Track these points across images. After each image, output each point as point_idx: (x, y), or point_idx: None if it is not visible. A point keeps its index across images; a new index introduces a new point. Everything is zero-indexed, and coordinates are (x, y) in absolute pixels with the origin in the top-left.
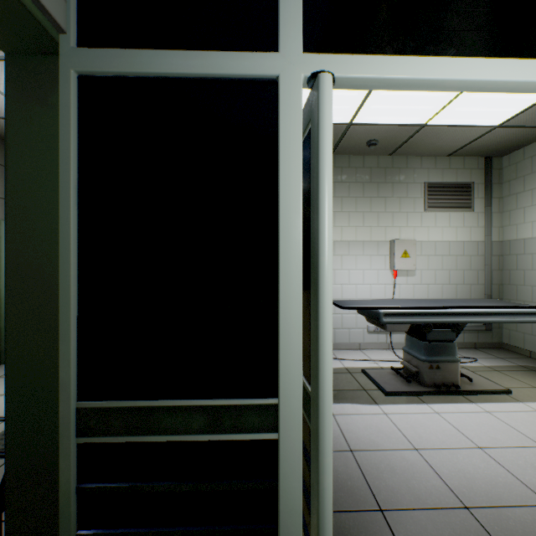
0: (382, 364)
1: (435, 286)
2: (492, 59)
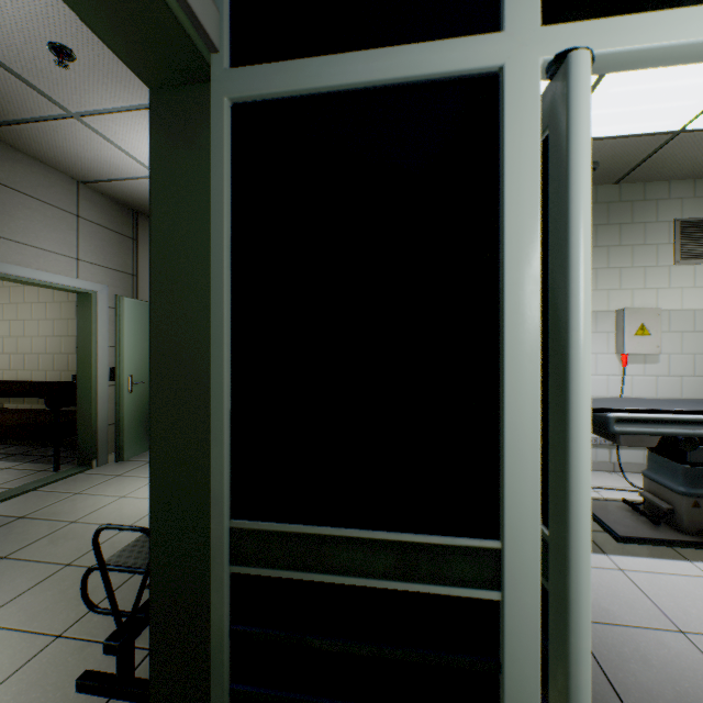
0: (605, 494)
1: (693, 379)
2: None
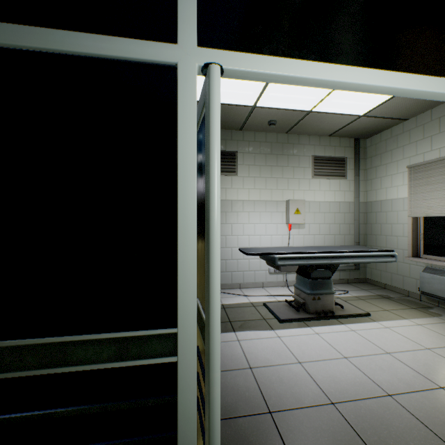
0: (279, 298)
1: (319, 236)
2: (340, 65)
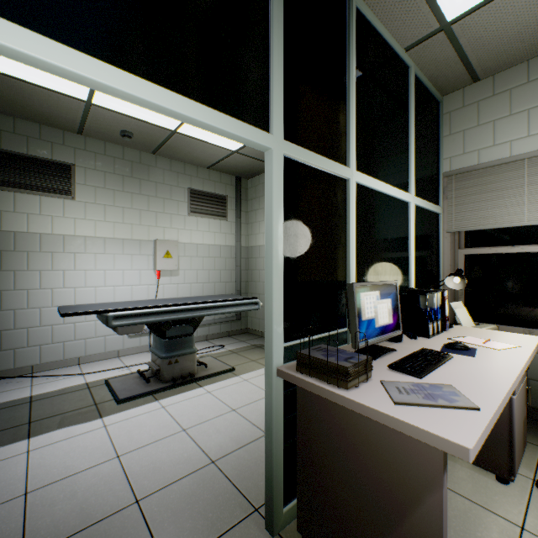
0: (135, 369)
1: (197, 285)
2: (35, 33)
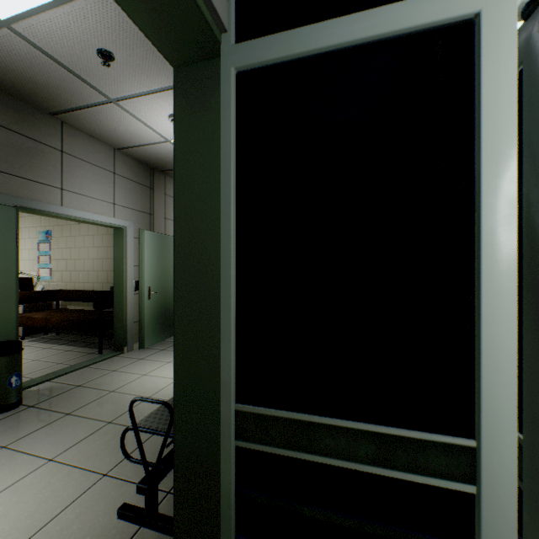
0: None
1: None
2: None
